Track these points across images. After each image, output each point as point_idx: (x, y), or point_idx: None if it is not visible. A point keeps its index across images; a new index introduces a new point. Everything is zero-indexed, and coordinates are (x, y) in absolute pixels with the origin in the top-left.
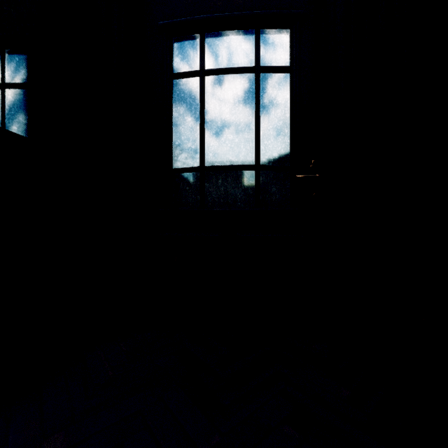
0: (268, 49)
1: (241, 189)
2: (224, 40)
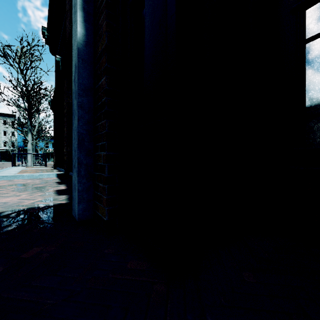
0: None
1: None
2: None
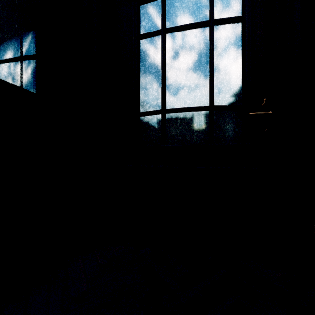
0: (221, 3)
1: (196, 127)
2: (182, 1)
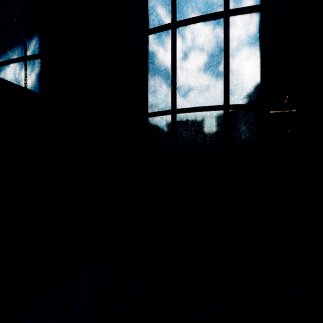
0: None
1: (210, 128)
2: None
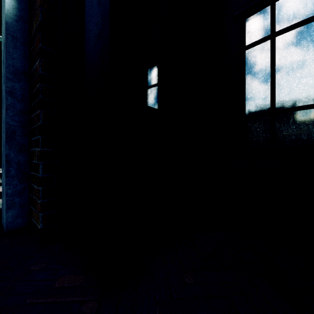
0: None
1: None
2: None
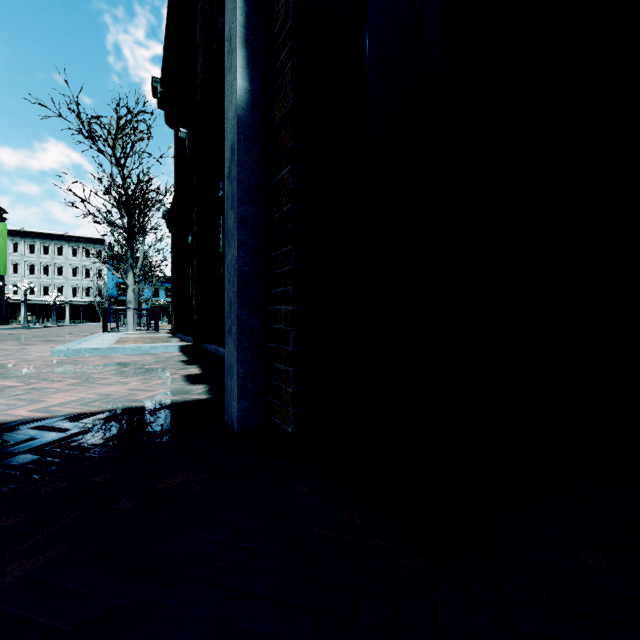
0: None
1: None
2: None
